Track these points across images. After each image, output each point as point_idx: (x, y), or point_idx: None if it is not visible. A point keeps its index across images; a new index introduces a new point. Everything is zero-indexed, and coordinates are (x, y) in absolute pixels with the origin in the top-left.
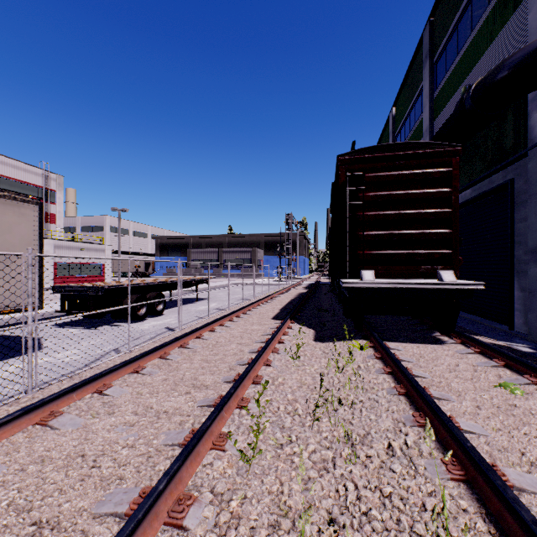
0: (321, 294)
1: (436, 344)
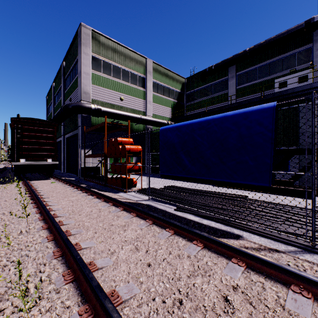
0: (7, 173)
1: (47, 180)
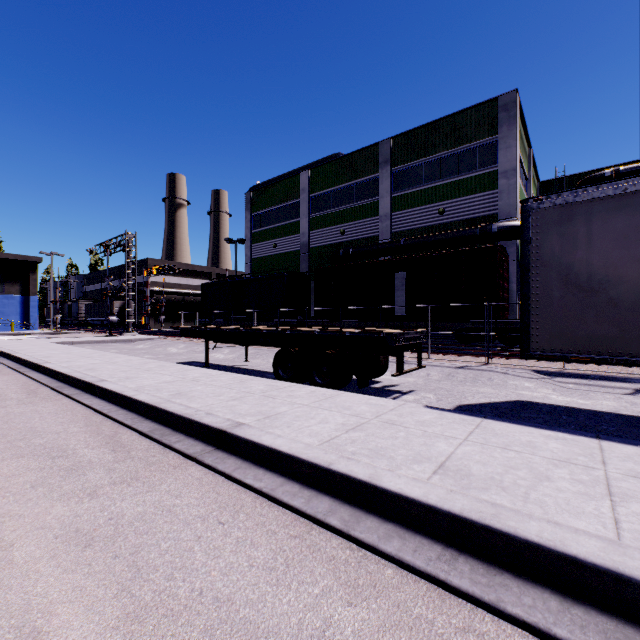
0: None
1: None
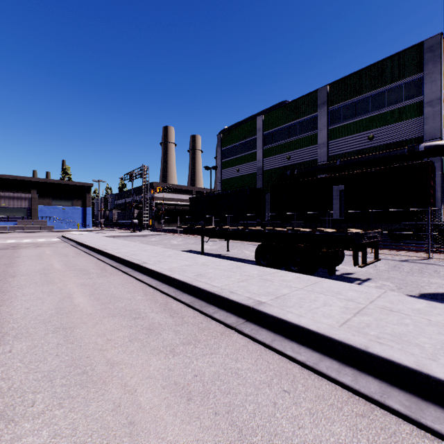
0: None
1: None
